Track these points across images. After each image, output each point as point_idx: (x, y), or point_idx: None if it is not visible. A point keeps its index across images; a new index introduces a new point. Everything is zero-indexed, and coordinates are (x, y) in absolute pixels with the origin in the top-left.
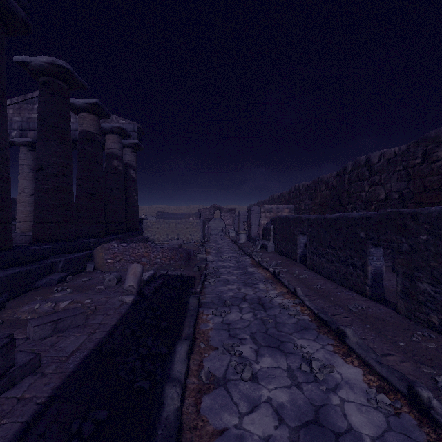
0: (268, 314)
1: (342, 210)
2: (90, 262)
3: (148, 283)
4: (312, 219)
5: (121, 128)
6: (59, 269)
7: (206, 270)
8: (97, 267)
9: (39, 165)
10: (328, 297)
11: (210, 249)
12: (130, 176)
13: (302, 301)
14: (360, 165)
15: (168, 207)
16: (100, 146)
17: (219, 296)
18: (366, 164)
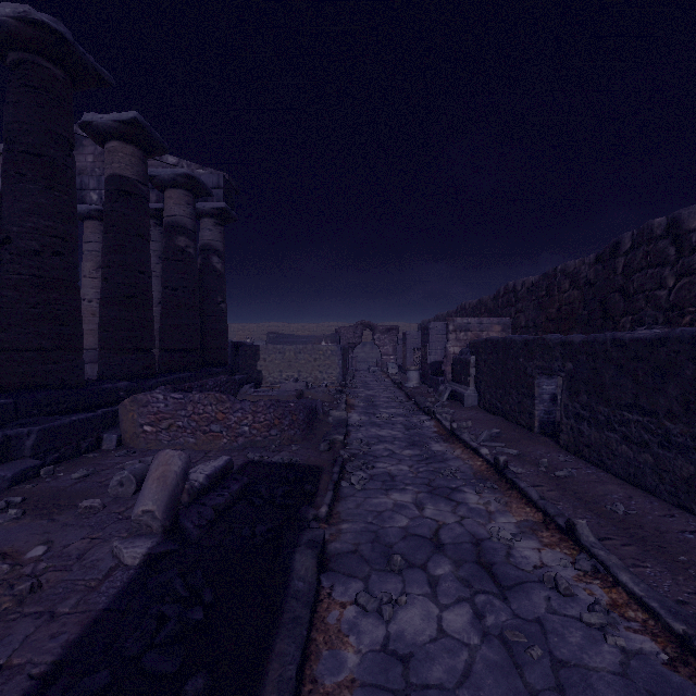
0: (516, 614)
1: (610, 327)
2: (112, 430)
3: (203, 494)
4: (576, 342)
5: (192, 176)
6: (27, 451)
7: (345, 447)
8: (125, 441)
9: (4, 232)
10: (666, 549)
11: (356, 399)
12: (213, 267)
13: (602, 566)
14: (653, 236)
15: (288, 326)
16: (146, 206)
17: (373, 529)
18: (668, 232)
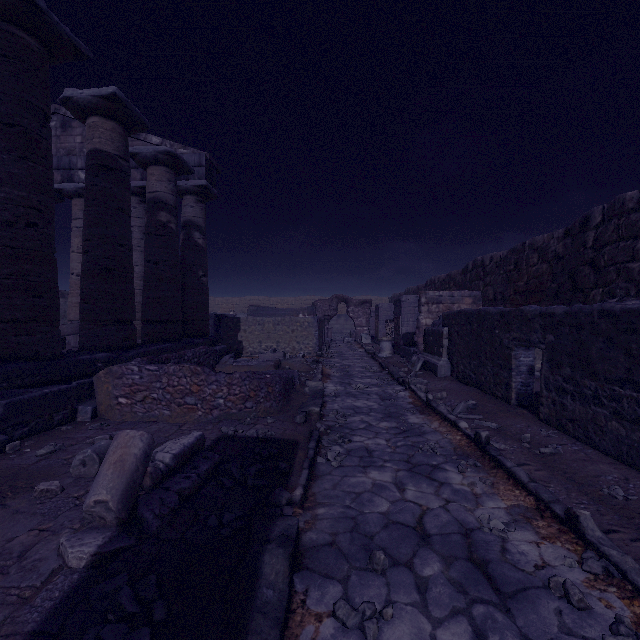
0: (524, 634)
1: (580, 300)
2: (87, 402)
3: (169, 477)
4: (558, 314)
5: (173, 153)
6: None
7: (321, 419)
8: (100, 413)
9: None
10: None
11: (331, 369)
12: (195, 243)
13: (616, 569)
14: (624, 209)
15: (269, 299)
16: (126, 181)
17: (351, 515)
18: None
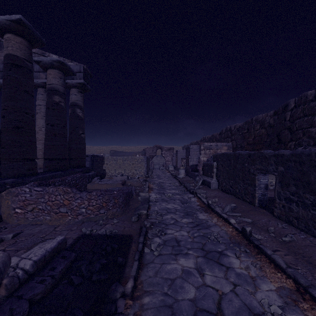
0: None
1: (282, 147)
2: None
3: (26, 282)
4: (287, 155)
5: (62, 62)
6: None
7: (147, 217)
8: (3, 219)
9: None
10: None
11: (153, 184)
12: (77, 115)
13: None
14: (307, 100)
15: (121, 147)
16: (30, 74)
17: (169, 303)
18: None
